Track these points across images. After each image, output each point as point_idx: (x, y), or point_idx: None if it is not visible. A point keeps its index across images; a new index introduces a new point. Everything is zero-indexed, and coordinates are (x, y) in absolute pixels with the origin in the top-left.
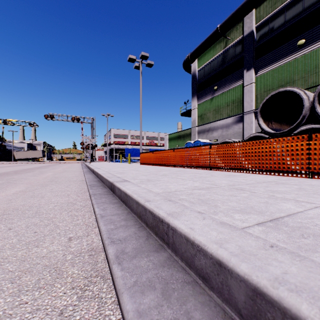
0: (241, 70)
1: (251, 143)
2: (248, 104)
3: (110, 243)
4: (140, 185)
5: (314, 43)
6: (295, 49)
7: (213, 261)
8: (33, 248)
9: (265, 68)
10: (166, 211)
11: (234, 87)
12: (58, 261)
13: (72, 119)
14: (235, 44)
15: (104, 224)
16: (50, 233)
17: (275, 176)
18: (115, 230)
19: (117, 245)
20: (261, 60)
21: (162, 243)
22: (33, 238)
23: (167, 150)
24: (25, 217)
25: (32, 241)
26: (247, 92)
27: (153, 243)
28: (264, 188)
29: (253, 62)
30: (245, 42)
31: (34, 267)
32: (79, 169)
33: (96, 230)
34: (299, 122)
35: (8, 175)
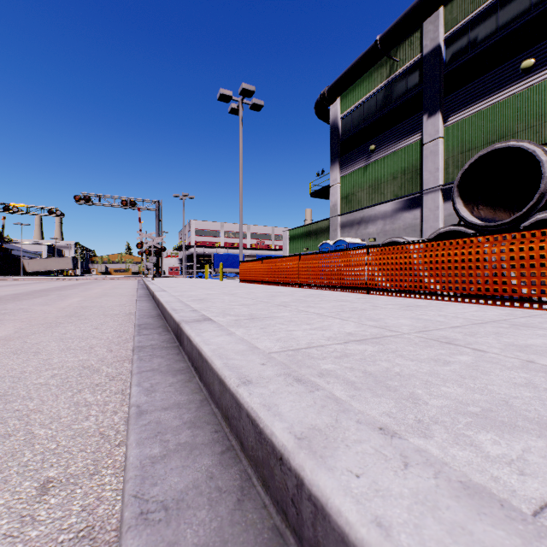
0: (418, 115)
1: (448, 244)
2: (431, 175)
3: (136, 520)
4: (234, 329)
5: None
6: (516, 76)
7: None
8: None
9: (462, 111)
10: (292, 426)
11: (405, 146)
12: None
13: (122, 203)
14: (407, 70)
15: (139, 439)
16: (4, 463)
17: (497, 308)
18: (160, 463)
19: (153, 533)
20: (455, 97)
21: (282, 523)
22: None
23: (288, 257)
24: None
25: None
26: (430, 155)
27: (255, 523)
28: (496, 338)
29: (439, 100)
30: (425, 66)
31: None
32: (130, 291)
33: (120, 455)
34: (533, 205)
35: None
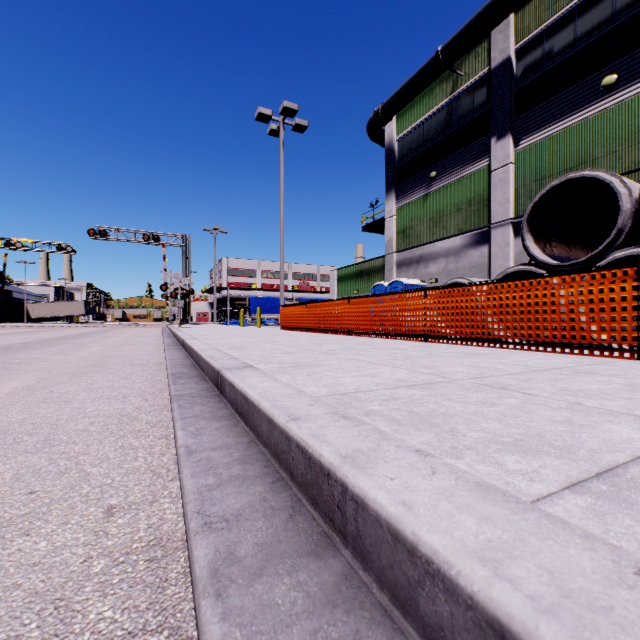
0: (485, 138)
1: (513, 286)
2: (501, 206)
3: (202, 528)
4: (279, 376)
5: (637, 82)
6: (596, 94)
7: (476, 617)
8: (16, 539)
9: (536, 133)
10: (339, 449)
11: (471, 173)
12: (69, 580)
13: (143, 238)
14: (473, 86)
15: (193, 473)
16: (66, 494)
17: (564, 356)
18: (216, 490)
19: (218, 536)
20: (527, 117)
21: (329, 529)
22: (23, 508)
23: (336, 300)
24: (17, 452)
25: (17, 518)
26: (499, 183)
27: (306, 530)
28: (552, 384)
29: (510, 121)
30: (493, 82)
31: (5, 597)
32: (156, 340)
33: (175, 487)
34: (610, 242)
35: (9, 352)
